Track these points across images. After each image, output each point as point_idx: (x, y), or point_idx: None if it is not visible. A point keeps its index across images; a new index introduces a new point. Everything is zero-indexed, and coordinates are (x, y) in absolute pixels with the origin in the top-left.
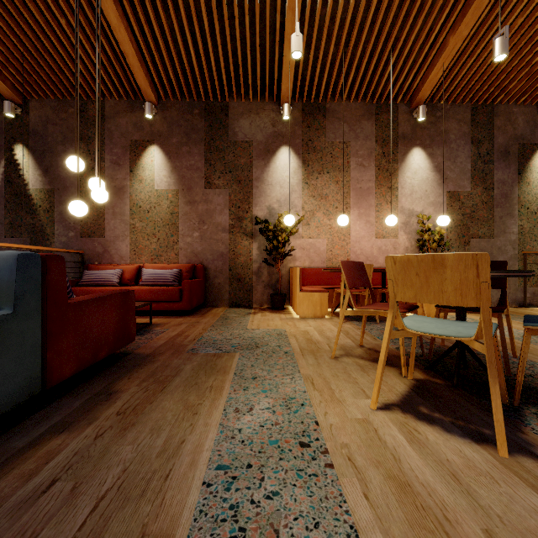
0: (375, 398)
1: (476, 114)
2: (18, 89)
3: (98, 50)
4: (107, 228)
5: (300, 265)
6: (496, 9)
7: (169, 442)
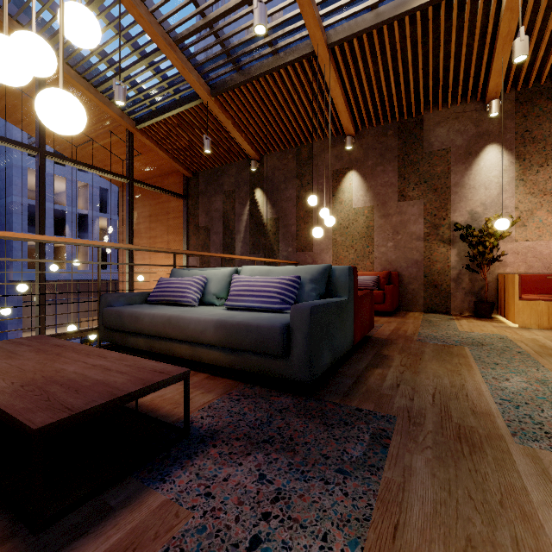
0: None
1: None
2: (258, 150)
3: (316, 108)
4: (314, 243)
5: (512, 271)
6: None
7: (453, 383)
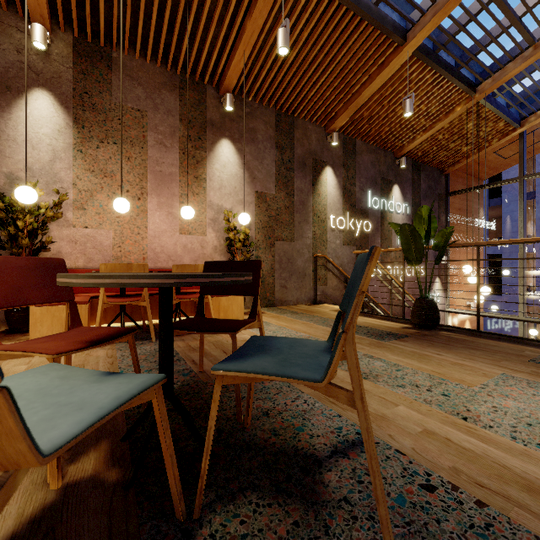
0: None
1: (280, 121)
2: None
3: None
4: None
5: (69, 264)
6: (285, 9)
7: None
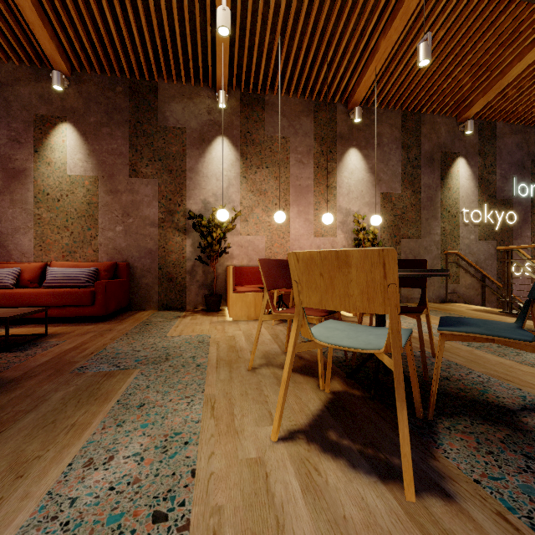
0: (276, 427)
1: (406, 121)
2: None
3: None
4: (2, 218)
5: (238, 263)
6: (421, 18)
7: None
